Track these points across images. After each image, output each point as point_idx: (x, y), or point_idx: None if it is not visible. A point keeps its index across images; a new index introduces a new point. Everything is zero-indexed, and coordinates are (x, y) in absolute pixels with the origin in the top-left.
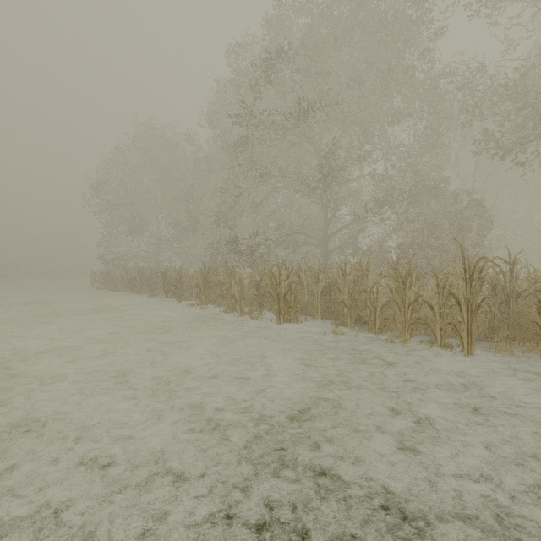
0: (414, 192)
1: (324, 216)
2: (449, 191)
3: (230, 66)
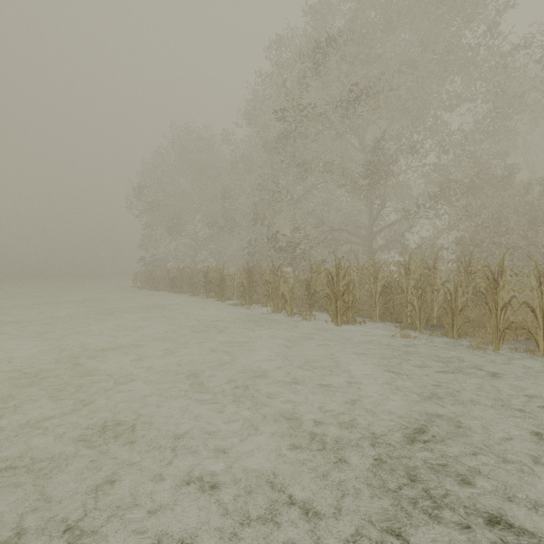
0: (475, 183)
1: (368, 213)
2: (515, 181)
3: (271, 60)
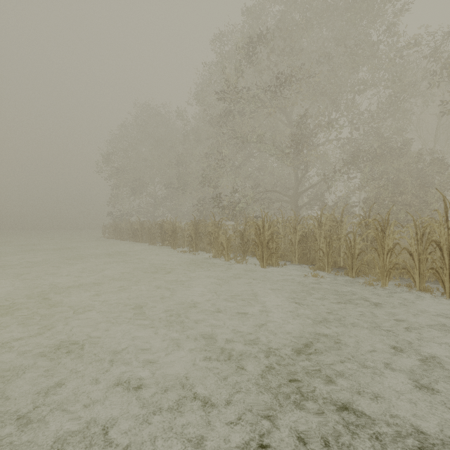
0: (378, 153)
1: (295, 177)
2: (411, 151)
3: (215, 51)
